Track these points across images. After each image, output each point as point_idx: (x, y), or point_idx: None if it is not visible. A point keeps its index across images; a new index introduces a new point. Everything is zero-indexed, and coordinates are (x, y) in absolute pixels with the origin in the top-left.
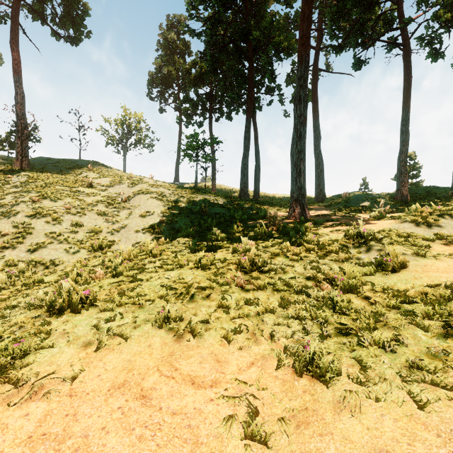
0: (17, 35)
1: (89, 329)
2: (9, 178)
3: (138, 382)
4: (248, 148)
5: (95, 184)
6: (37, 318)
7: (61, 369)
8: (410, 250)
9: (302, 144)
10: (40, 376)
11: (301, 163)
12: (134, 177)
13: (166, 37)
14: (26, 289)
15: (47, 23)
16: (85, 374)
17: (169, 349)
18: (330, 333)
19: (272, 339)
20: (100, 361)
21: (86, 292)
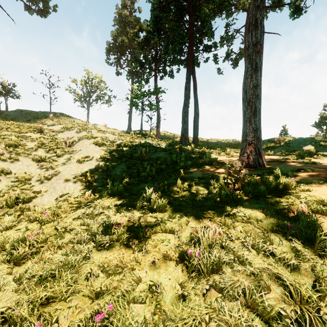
0: None
1: None
2: None
3: None
4: (188, 98)
5: (47, 130)
6: None
7: None
8: None
9: (258, 77)
10: None
11: (257, 100)
12: (89, 125)
13: (121, 13)
14: None
15: None
16: None
17: None
18: None
19: None
20: None
21: None
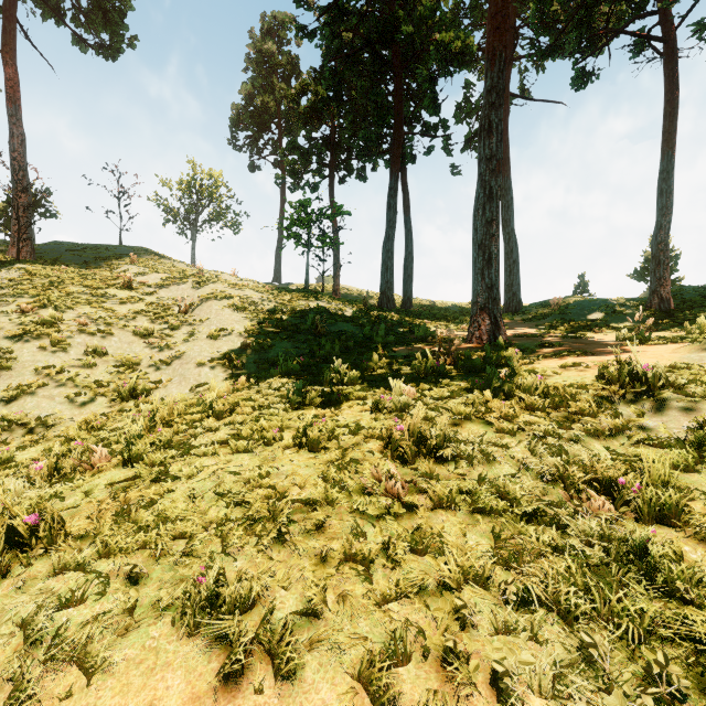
0: (13, 39)
1: (4, 636)
2: None
3: None
4: (393, 225)
5: (137, 283)
6: None
7: None
8: None
9: (494, 208)
10: None
11: (492, 243)
12: (205, 273)
13: (260, 48)
14: None
15: (65, 22)
16: None
17: None
18: (685, 692)
19: (505, 703)
20: None
21: (28, 521)
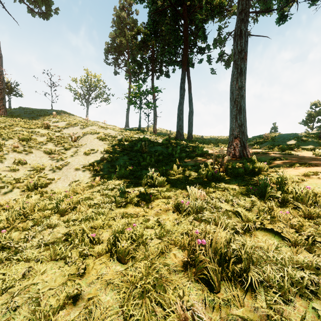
0: None
1: None
2: None
3: None
4: (183, 97)
5: (52, 126)
6: None
7: None
8: None
9: (243, 80)
10: None
11: (242, 100)
12: (90, 122)
13: (119, 15)
14: None
15: (22, 0)
16: None
17: None
18: None
19: None
20: None
21: None
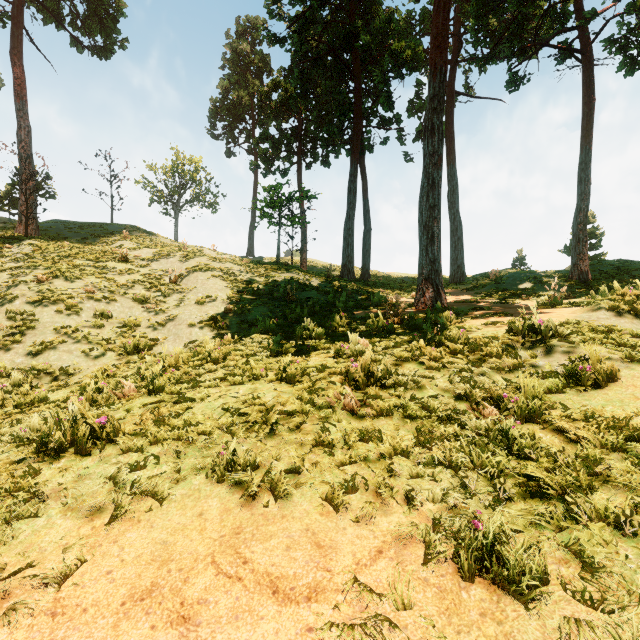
0: (20, 42)
1: (101, 484)
2: (7, 249)
3: (176, 587)
4: (353, 206)
5: (131, 257)
6: (18, 464)
7: (45, 559)
8: (616, 352)
9: (436, 195)
10: (7, 571)
11: (435, 225)
12: (188, 248)
13: (236, 48)
14: (19, 413)
15: (64, 27)
16: (85, 568)
17: (234, 521)
18: (512, 494)
19: (411, 504)
20: (114, 543)
21: (101, 421)
